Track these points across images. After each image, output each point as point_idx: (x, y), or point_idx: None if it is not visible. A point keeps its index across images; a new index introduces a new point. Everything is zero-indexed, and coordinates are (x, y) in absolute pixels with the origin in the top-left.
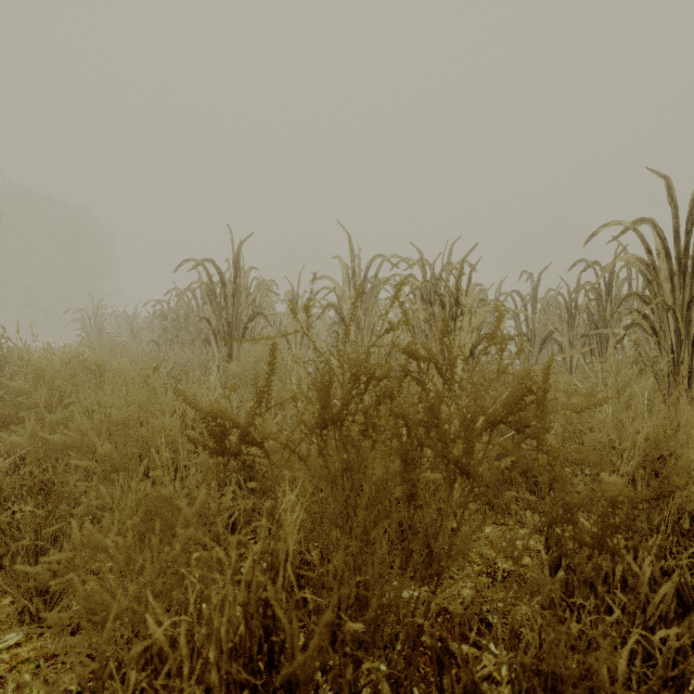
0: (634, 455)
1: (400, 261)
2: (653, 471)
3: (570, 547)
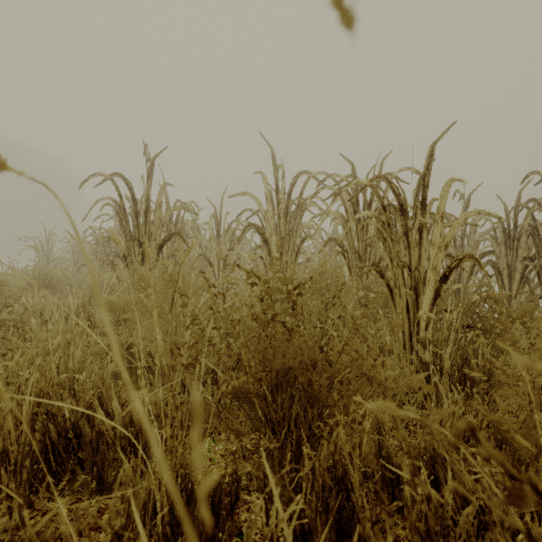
0: None
1: (327, 178)
2: None
3: None
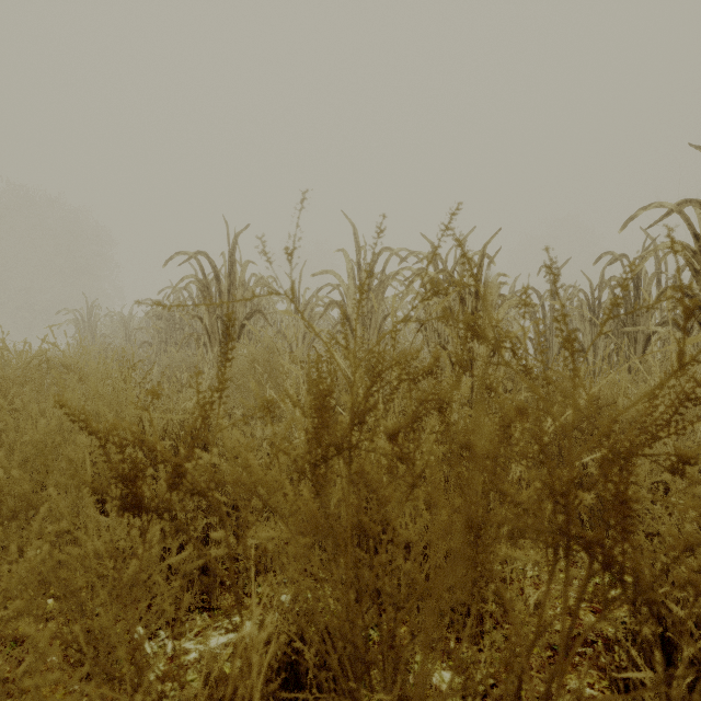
0: None
1: (409, 255)
2: None
3: None
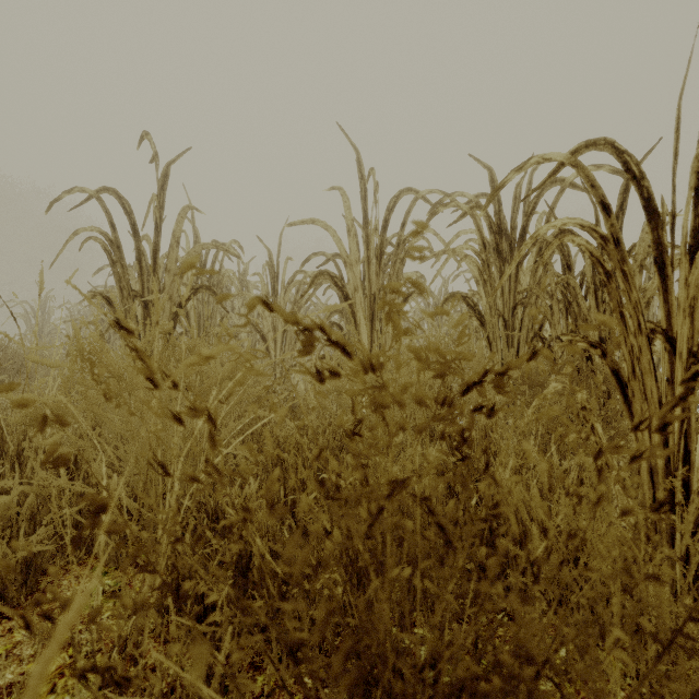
0: None
1: (445, 198)
2: None
3: None
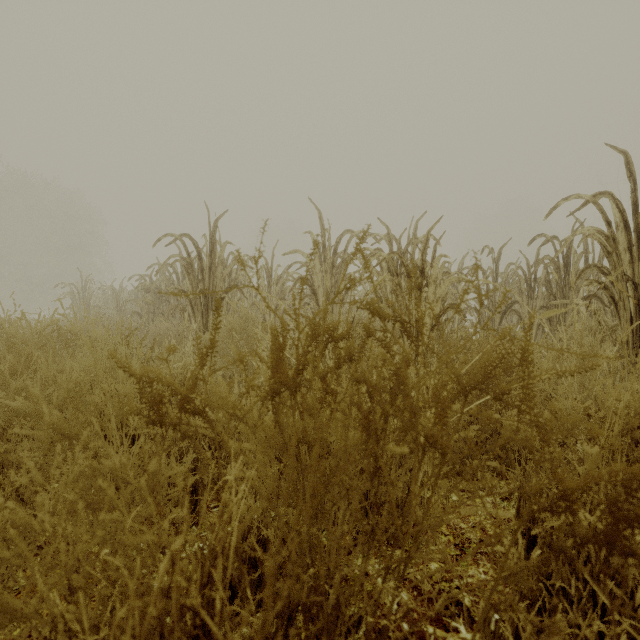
0: (615, 424)
1: (368, 236)
2: (632, 440)
3: (548, 523)
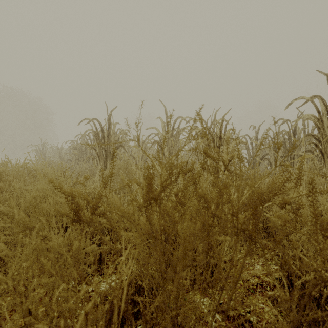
0: None
1: (190, 120)
2: None
3: (304, 278)
